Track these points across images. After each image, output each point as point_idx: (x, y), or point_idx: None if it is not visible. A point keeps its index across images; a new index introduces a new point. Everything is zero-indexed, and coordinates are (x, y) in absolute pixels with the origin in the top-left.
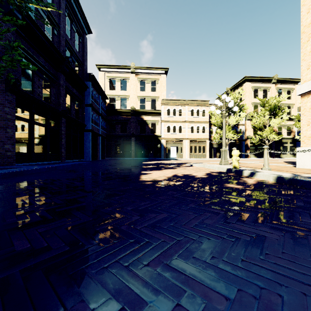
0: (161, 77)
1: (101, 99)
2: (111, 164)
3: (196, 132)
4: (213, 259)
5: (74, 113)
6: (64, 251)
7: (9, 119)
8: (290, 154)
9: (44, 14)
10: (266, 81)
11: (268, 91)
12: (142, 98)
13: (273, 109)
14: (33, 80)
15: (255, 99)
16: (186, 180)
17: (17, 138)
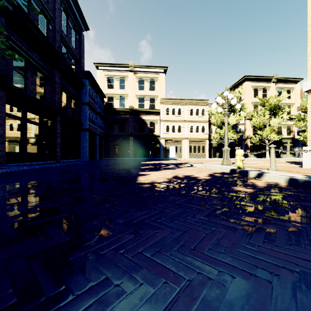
0: (160, 76)
1: (99, 98)
2: (108, 164)
3: (195, 132)
4: None
5: (70, 112)
6: (5, 308)
7: None
8: (290, 154)
9: (38, 7)
10: (266, 80)
11: (268, 90)
12: (140, 97)
13: (273, 108)
14: (26, 76)
15: (255, 98)
16: (188, 182)
17: (8, 136)
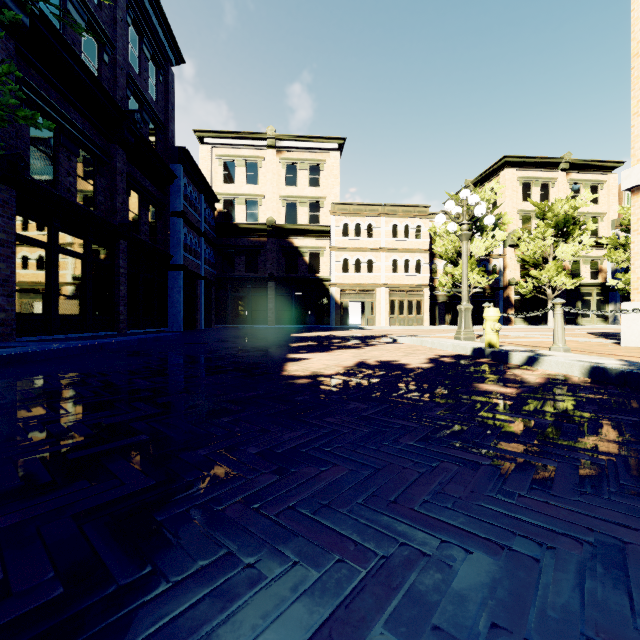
0: (330, 157)
1: (205, 203)
2: (224, 337)
3: (403, 271)
4: (495, 637)
5: (147, 232)
6: (43, 605)
7: (3, 242)
8: (598, 318)
9: (81, 18)
10: (548, 166)
11: (552, 186)
12: (290, 201)
13: (562, 223)
14: (56, 160)
15: (526, 203)
16: (386, 375)
17: (21, 282)
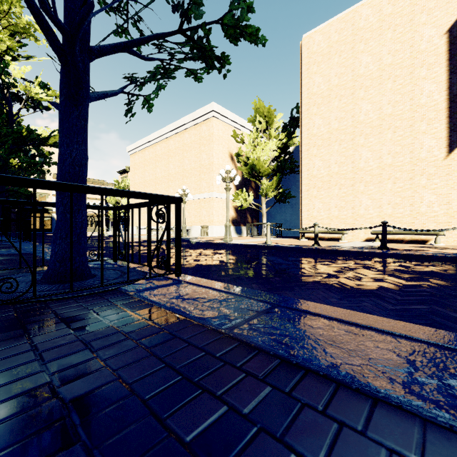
0: (53, 150)
1: None
2: None
3: None
4: None
5: None
6: None
7: None
8: None
9: None
10: None
11: None
12: None
13: None
14: None
15: None
16: None
17: None
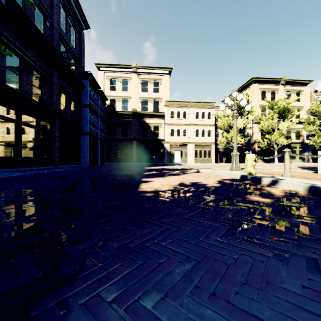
0: (164, 77)
1: (100, 100)
2: (109, 169)
3: (201, 136)
4: None
5: (70, 115)
6: None
7: None
8: (299, 159)
9: (34, 2)
10: (274, 82)
11: (276, 92)
12: (144, 100)
13: (282, 111)
14: (20, 76)
15: (263, 101)
16: (196, 190)
17: (1, 140)
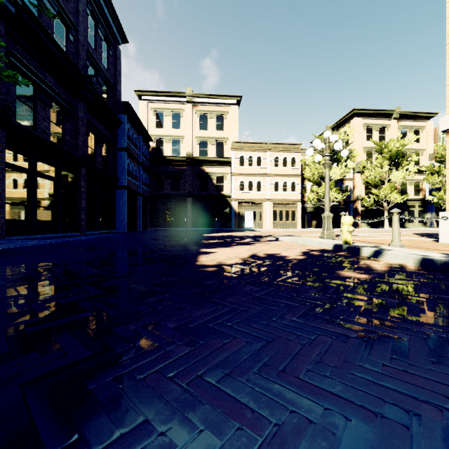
0: (231, 109)
1: (143, 142)
2: (156, 237)
3: (282, 190)
4: None
5: (101, 162)
6: None
7: None
8: (419, 223)
9: (53, 9)
10: (384, 116)
11: (387, 130)
12: (202, 141)
13: (394, 156)
14: (35, 110)
15: (368, 142)
16: (272, 264)
17: (9, 197)
